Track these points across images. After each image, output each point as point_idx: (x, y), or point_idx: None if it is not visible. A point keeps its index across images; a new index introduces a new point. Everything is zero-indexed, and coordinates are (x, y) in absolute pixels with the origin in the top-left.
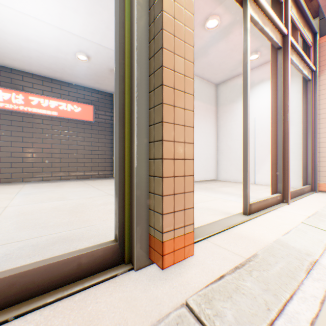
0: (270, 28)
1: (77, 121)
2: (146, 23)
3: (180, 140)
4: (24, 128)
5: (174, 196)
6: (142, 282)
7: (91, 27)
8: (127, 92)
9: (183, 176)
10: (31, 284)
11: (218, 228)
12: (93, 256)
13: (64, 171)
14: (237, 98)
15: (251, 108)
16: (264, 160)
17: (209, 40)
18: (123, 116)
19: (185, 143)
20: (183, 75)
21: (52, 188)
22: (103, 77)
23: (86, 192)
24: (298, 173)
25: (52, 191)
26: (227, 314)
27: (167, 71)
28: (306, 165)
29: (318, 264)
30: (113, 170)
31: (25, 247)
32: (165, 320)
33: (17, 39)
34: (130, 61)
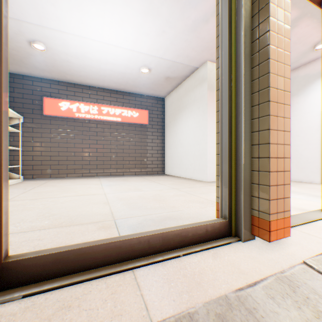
0: None
1: (135, 125)
2: (249, 53)
3: (280, 143)
4: (98, 132)
5: (276, 187)
6: (253, 249)
7: (157, 45)
8: (233, 107)
9: (282, 171)
10: (184, 238)
11: (300, 220)
12: (213, 227)
13: (126, 168)
14: (298, 91)
15: (316, 101)
16: None
17: None
18: (230, 125)
19: (284, 145)
20: (282, 91)
21: (122, 181)
22: (158, 84)
23: (152, 185)
24: None
25: (125, 184)
26: None
27: (272, 89)
28: None
29: None
30: (164, 168)
31: (147, 220)
32: (293, 268)
33: (99, 64)
34: (236, 84)
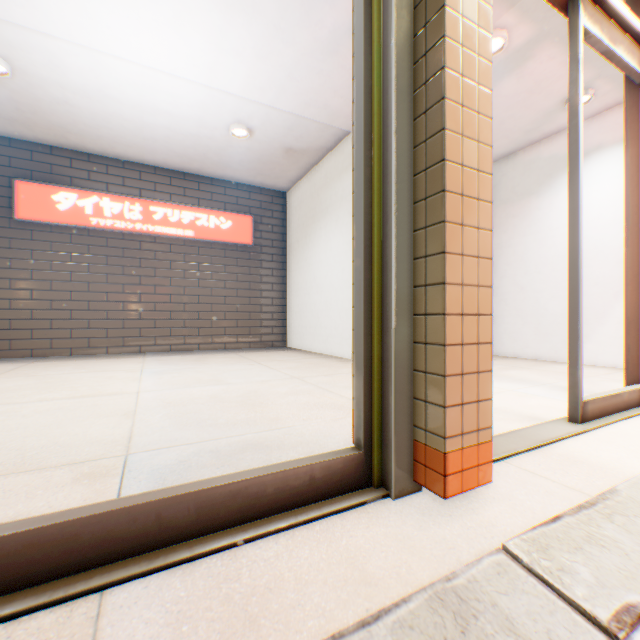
0: (626, 47)
1: (225, 245)
2: (409, 87)
3: (471, 283)
4: (142, 260)
5: (461, 378)
6: (411, 516)
7: (260, 79)
8: (376, 204)
9: (475, 344)
10: (255, 499)
11: (523, 443)
12: (329, 469)
13: (205, 335)
14: (539, 187)
15: None
16: (602, 315)
17: None
18: (370, 244)
19: (478, 287)
20: (475, 170)
21: (191, 364)
22: (272, 163)
23: (251, 372)
24: None
25: (195, 370)
26: (581, 571)
27: (451, 166)
28: None
29: None
30: (286, 334)
31: (202, 453)
32: (476, 566)
33: (139, 113)
34: (381, 153)
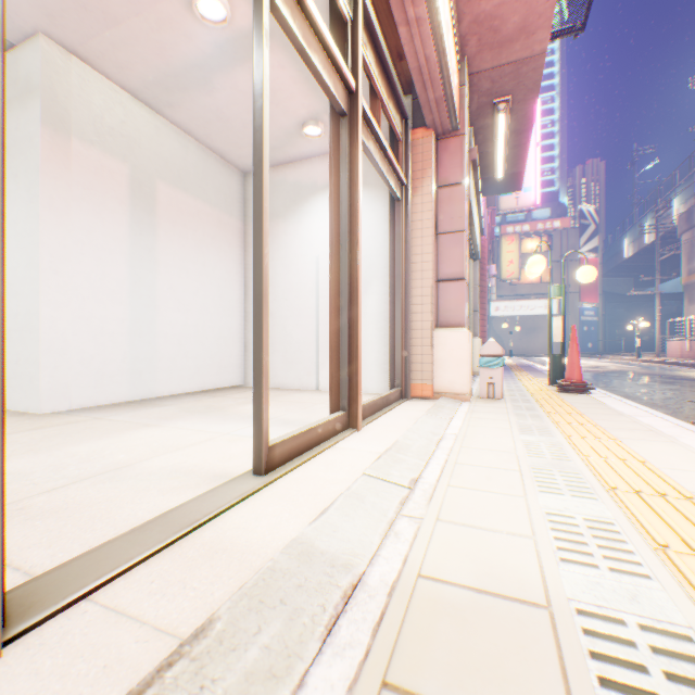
0: (324, 62)
1: None
2: None
3: None
4: None
5: None
6: None
7: None
8: None
9: None
10: None
11: (160, 538)
12: None
13: None
14: (287, 211)
15: (312, 237)
16: None
17: (211, 52)
18: None
19: None
20: None
21: None
22: None
23: None
24: (386, 367)
25: None
26: None
27: None
28: (395, 352)
29: (362, 589)
30: None
31: None
32: None
33: None
34: None
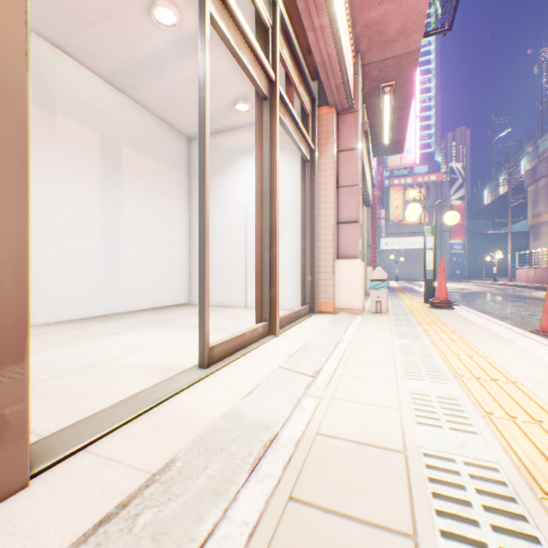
0: (250, 60)
1: None
2: None
3: None
4: None
5: None
6: None
7: None
8: None
9: None
10: None
11: (132, 411)
12: None
13: None
14: (222, 168)
15: (242, 189)
16: None
17: (164, 48)
18: None
19: None
20: None
21: None
22: None
23: None
24: (299, 289)
25: None
26: None
27: None
28: (305, 277)
29: (277, 442)
30: None
31: None
32: None
33: None
34: None
